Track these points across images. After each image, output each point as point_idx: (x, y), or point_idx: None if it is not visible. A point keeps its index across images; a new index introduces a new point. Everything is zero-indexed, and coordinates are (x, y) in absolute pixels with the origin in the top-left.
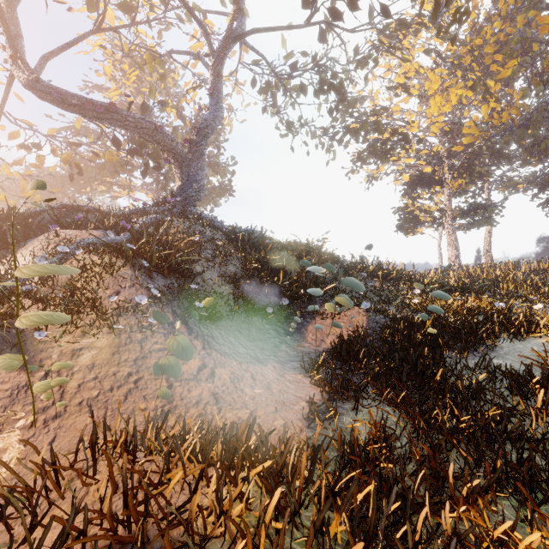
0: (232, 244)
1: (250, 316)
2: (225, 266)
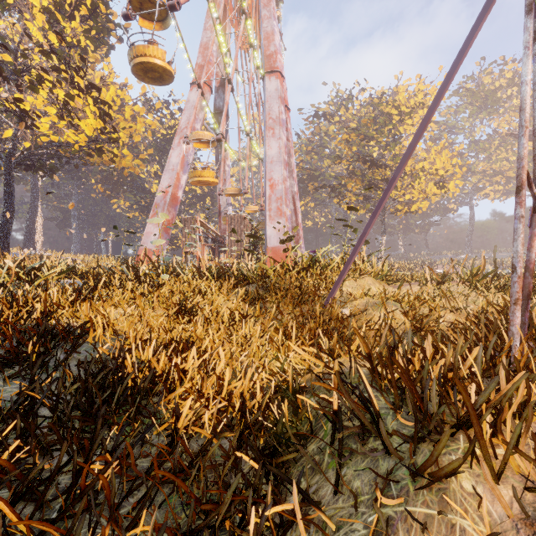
0: None
1: None
2: None
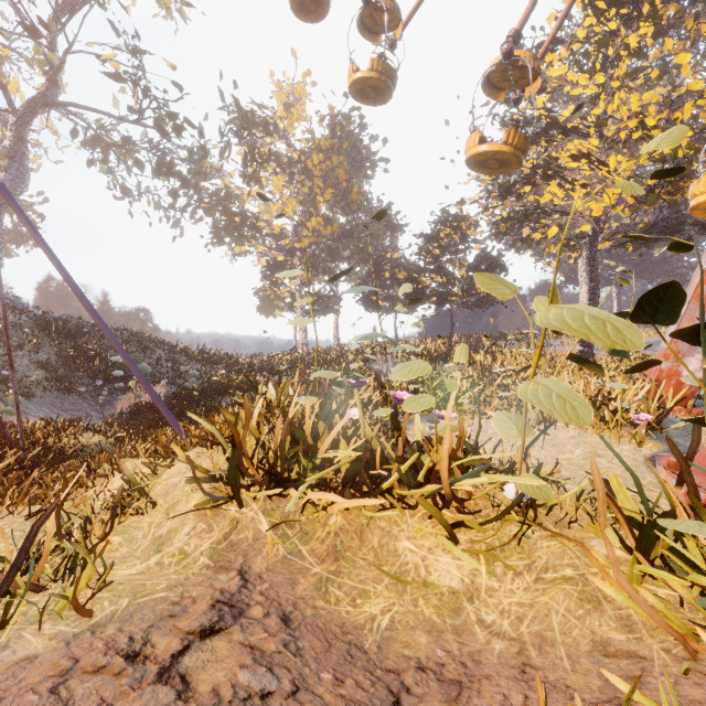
0: (43, 333)
1: (64, 394)
2: (36, 354)
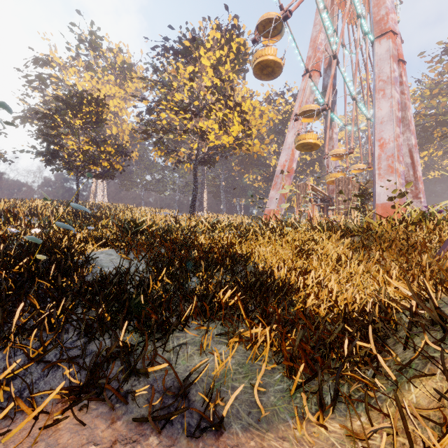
0: None
1: None
2: None
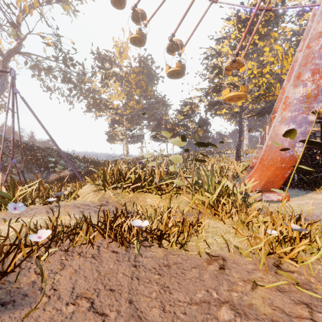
0: (18, 149)
1: (29, 173)
2: (15, 157)
